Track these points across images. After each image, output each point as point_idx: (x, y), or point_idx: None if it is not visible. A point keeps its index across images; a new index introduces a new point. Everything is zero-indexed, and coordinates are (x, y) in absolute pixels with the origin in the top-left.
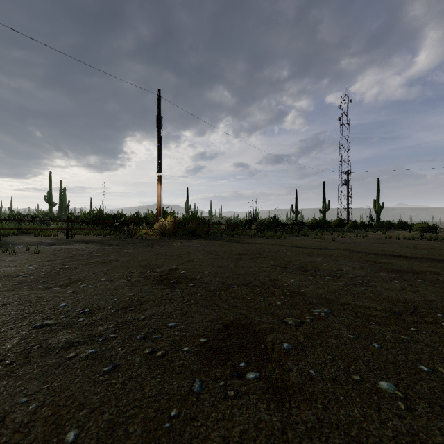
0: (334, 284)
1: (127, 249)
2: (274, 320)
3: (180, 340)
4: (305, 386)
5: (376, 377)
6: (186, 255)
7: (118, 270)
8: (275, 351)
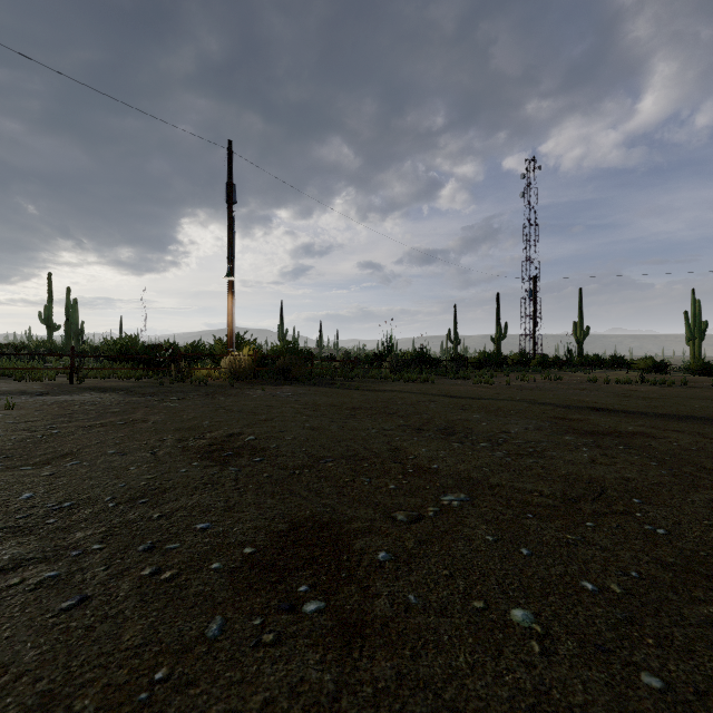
0: (487, 455)
1: (170, 401)
2: (376, 515)
3: (209, 552)
4: (393, 621)
5: (510, 602)
6: (265, 411)
7: (141, 436)
8: (362, 565)
